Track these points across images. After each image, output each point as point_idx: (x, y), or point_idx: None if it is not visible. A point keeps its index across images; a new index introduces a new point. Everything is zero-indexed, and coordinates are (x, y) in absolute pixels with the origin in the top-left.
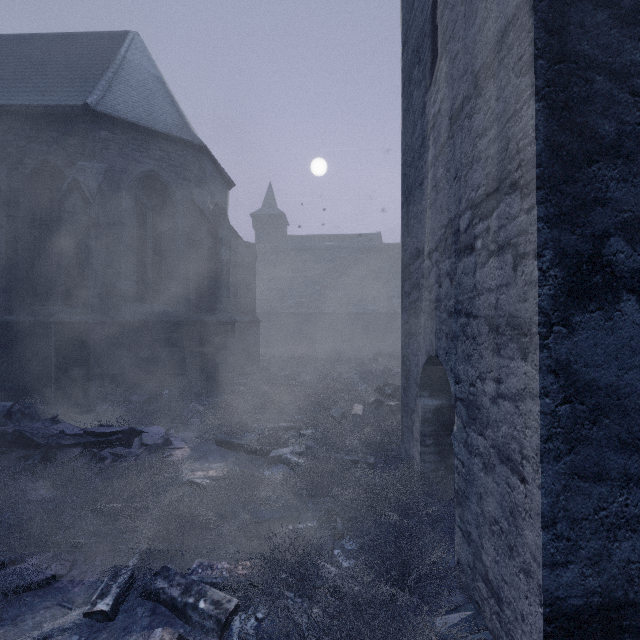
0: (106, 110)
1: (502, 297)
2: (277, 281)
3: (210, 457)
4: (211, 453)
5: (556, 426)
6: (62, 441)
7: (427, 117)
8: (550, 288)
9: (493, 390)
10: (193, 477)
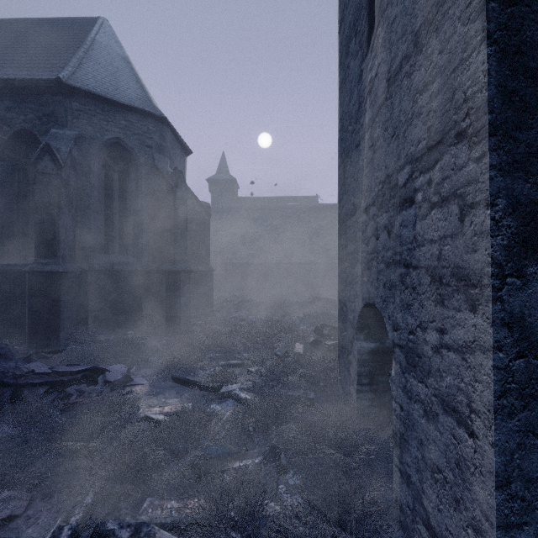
0: (77, 84)
1: (446, 248)
2: (229, 236)
3: (167, 393)
4: (168, 389)
5: (510, 381)
6: (30, 380)
7: (364, 83)
8: (503, 238)
9: (436, 340)
10: (150, 413)
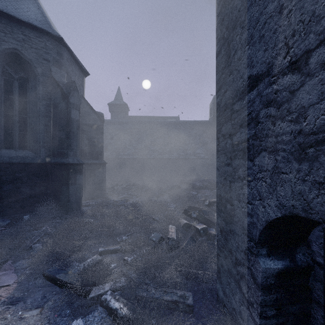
0: None
1: None
2: (121, 140)
3: (29, 299)
4: (33, 292)
5: None
6: None
7: None
8: None
9: None
10: None
